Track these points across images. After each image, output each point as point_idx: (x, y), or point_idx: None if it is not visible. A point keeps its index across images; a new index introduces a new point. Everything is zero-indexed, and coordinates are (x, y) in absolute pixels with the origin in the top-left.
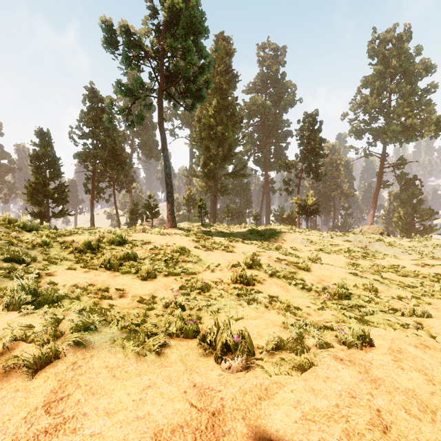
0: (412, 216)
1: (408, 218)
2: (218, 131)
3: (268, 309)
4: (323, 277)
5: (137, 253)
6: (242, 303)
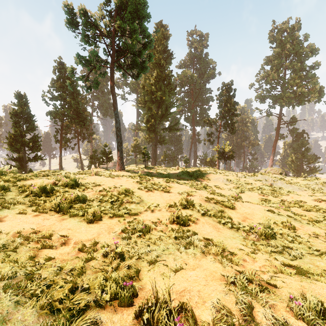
0: (301, 160)
1: (299, 162)
2: (157, 95)
3: (205, 255)
4: (246, 214)
5: (87, 195)
6: (180, 248)
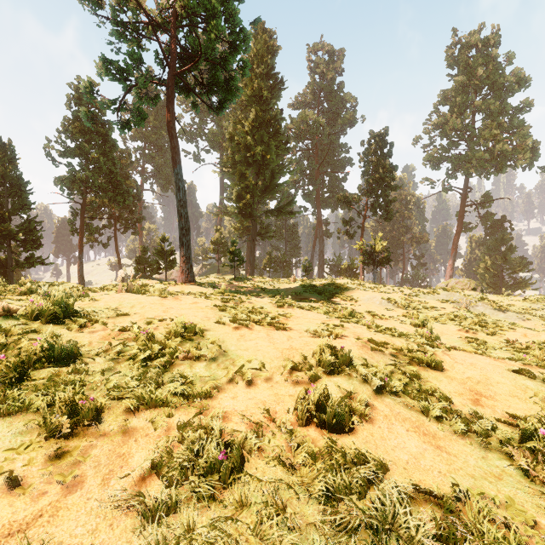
0: (501, 266)
1: (497, 270)
2: (257, 153)
3: None
4: (474, 384)
5: (85, 342)
6: None
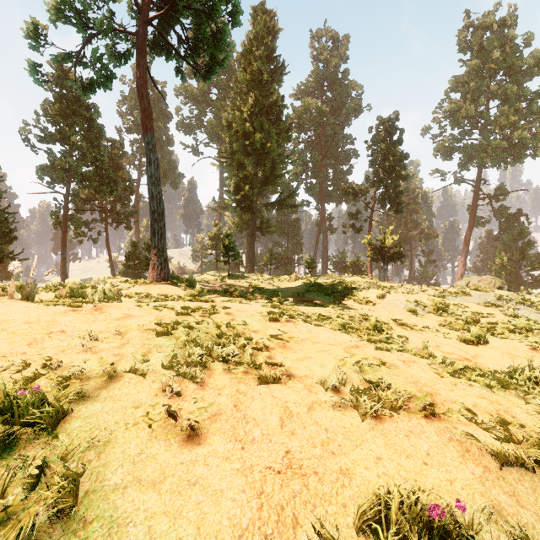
0: (518, 263)
1: (514, 266)
2: (256, 140)
3: None
4: None
5: None
6: None
